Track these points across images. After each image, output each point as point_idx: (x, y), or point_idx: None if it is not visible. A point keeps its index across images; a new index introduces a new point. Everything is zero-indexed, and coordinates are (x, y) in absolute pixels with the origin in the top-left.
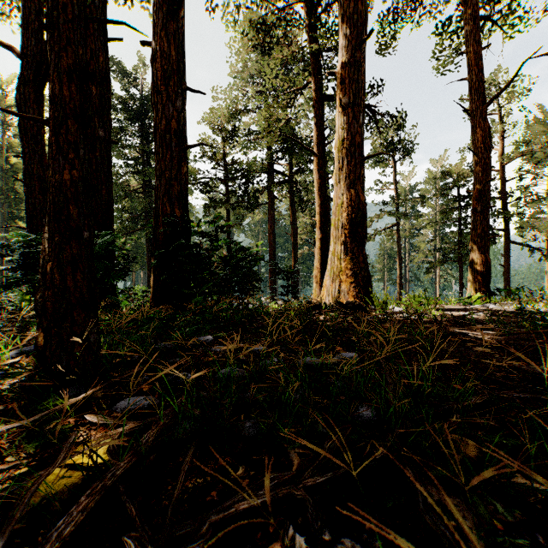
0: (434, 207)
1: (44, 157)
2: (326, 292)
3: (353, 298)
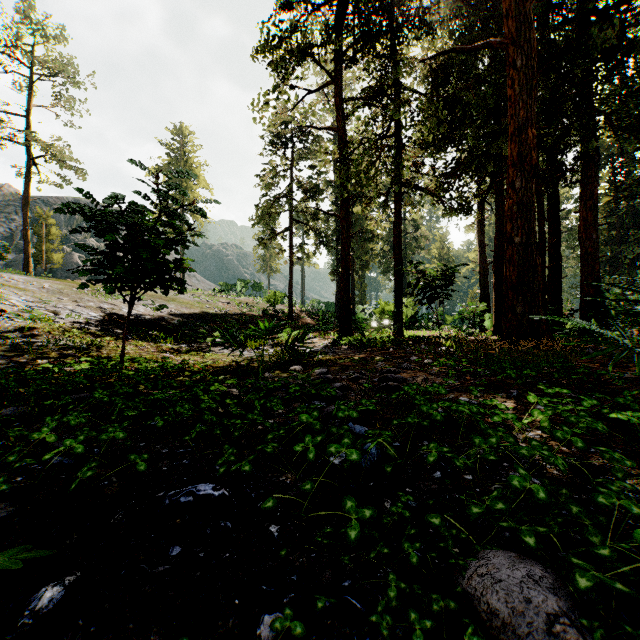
0: None
1: None
2: None
3: None
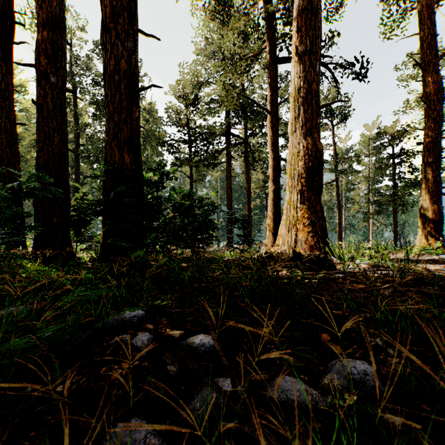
0: (367, 165)
1: (12, 112)
2: (282, 241)
3: (311, 248)
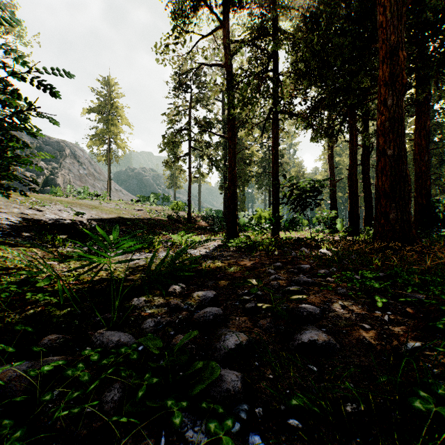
0: None
1: (369, 180)
2: None
3: None
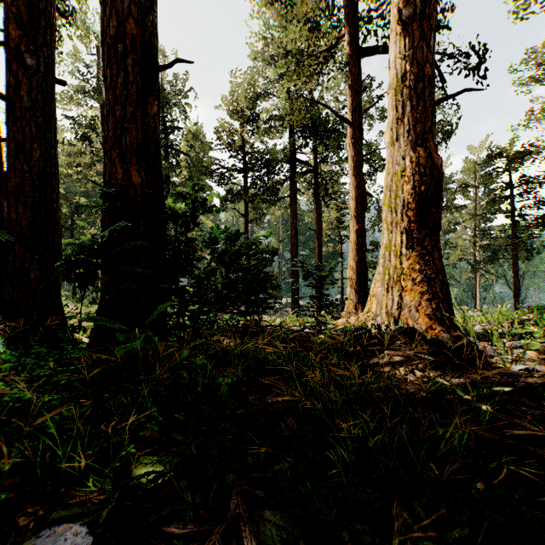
0: (473, 199)
1: None
2: (377, 305)
3: (427, 318)
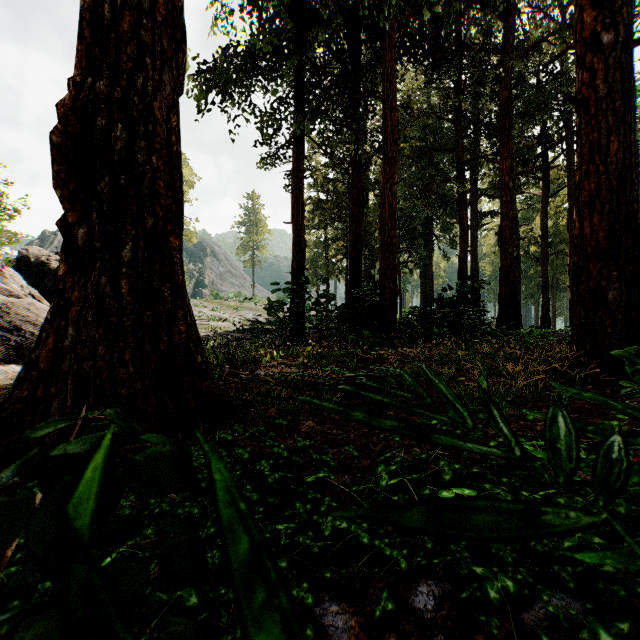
0: None
1: None
2: None
3: None
